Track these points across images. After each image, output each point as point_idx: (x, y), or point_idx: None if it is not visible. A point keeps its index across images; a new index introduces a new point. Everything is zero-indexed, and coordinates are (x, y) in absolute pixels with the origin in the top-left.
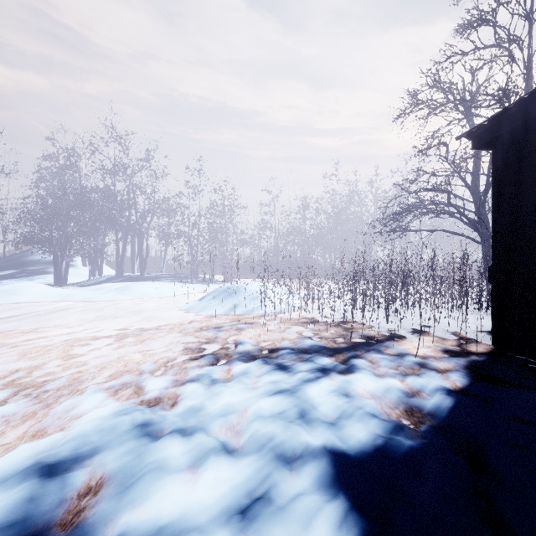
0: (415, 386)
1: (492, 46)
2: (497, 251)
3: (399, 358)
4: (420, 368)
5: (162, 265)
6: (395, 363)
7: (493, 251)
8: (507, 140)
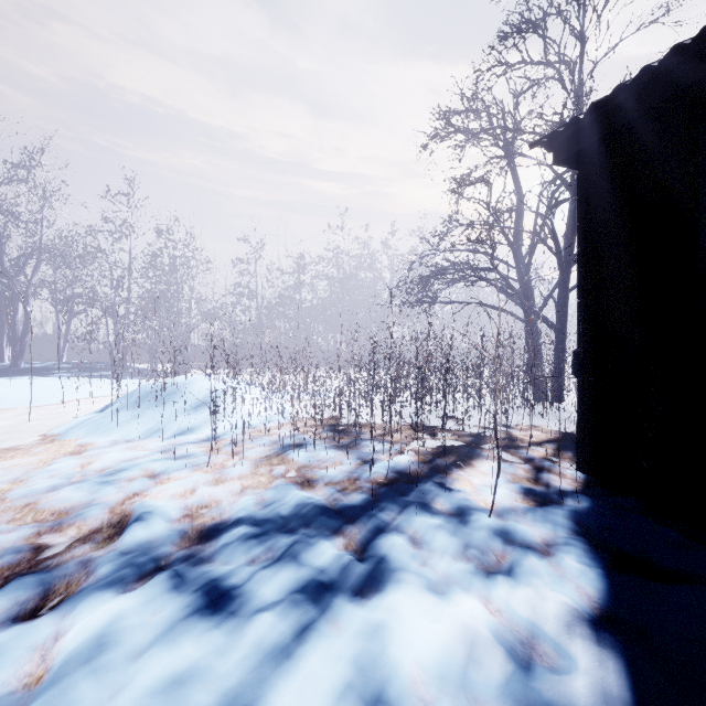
0: (521, 620)
1: (542, 63)
2: (587, 327)
3: (462, 523)
4: (506, 551)
5: (62, 349)
6: (459, 540)
7: (581, 327)
8: (606, 151)
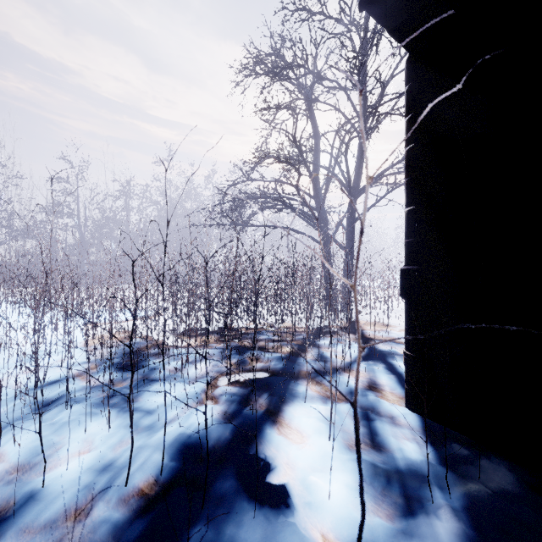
0: None
1: (337, 19)
2: (421, 239)
3: None
4: None
5: None
6: None
7: (414, 239)
8: (450, 18)
